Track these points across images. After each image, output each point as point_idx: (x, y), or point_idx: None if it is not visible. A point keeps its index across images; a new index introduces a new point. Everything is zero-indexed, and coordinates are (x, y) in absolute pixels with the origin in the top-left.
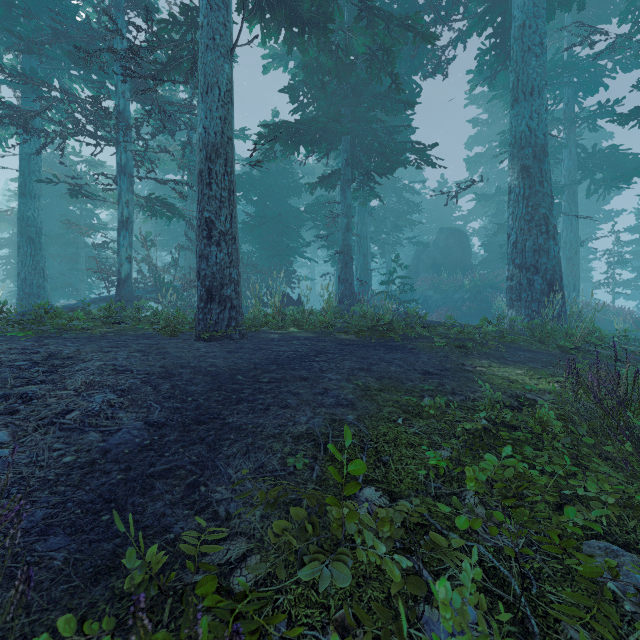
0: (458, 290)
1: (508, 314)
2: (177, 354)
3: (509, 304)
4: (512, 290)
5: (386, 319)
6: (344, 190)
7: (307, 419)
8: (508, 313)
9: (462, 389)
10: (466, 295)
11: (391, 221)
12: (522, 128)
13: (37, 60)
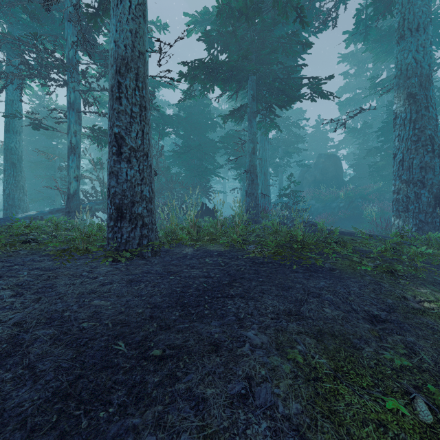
0: (335, 200)
1: (394, 223)
2: (62, 290)
3: (395, 214)
4: (399, 202)
5: (300, 235)
6: (250, 120)
7: None
8: (394, 222)
9: None
10: (341, 204)
11: (282, 149)
12: (408, 60)
13: (17, 29)
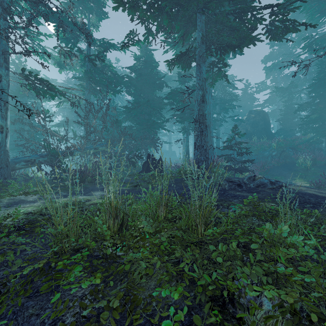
0: (266, 150)
1: None
2: None
3: None
4: None
5: None
6: (199, 65)
7: None
8: None
9: None
10: (273, 153)
11: (219, 106)
12: None
13: None
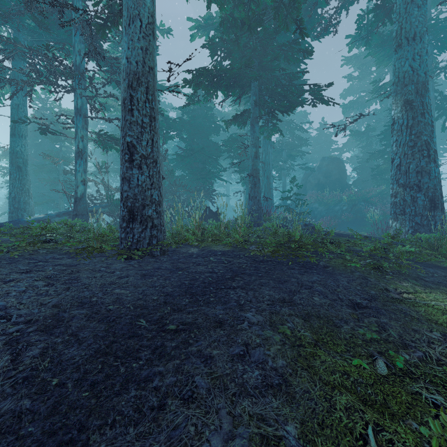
0: (338, 203)
1: (392, 225)
2: (86, 281)
3: (393, 217)
4: (396, 205)
5: (297, 236)
6: (253, 125)
7: (222, 445)
8: (392, 225)
9: (412, 337)
10: (344, 207)
11: (286, 152)
12: (405, 68)
13: (23, 34)
